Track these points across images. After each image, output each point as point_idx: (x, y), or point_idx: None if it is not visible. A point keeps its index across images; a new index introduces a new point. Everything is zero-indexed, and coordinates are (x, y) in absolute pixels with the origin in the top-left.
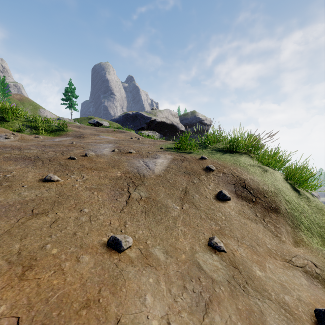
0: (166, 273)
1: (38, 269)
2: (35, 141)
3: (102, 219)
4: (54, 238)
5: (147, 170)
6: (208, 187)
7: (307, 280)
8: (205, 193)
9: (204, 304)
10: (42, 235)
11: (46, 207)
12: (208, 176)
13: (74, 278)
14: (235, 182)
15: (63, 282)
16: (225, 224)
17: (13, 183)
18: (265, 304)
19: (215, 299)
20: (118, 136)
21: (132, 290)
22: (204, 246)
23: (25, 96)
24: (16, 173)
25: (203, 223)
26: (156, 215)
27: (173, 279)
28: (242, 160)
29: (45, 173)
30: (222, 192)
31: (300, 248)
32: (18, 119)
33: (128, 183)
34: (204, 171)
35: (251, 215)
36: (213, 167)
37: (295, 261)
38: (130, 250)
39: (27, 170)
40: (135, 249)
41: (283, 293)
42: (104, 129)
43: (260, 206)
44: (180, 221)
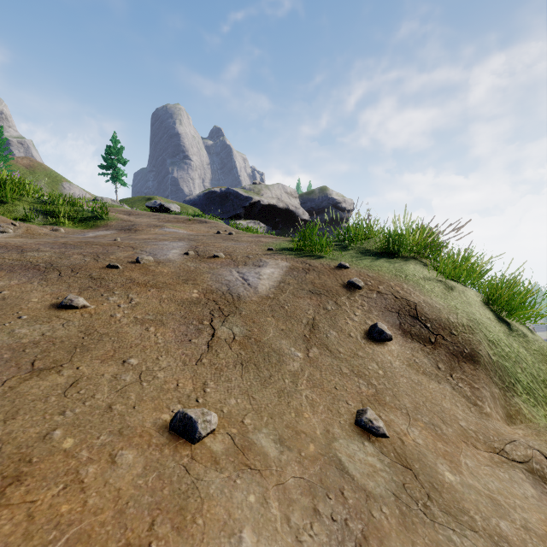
0: (280, 484)
1: (33, 483)
2: (52, 237)
3: (163, 377)
4: (70, 418)
5: (245, 288)
6: (352, 317)
7: (536, 487)
8: (347, 328)
9: (353, 545)
10: (48, 412)
11: (59, 356)
12: (353, 298)
13: (103, 498)
14: (399, 308)
15: (80, 508)
16: (385, 385)
17: (3, 312)
18: (467, 540)
19: (374, 534)
20: (196, 228)
21: (216, 520)
22: (349, 427)
23: (37, 161)
24: (9, 294)
25: (346, 383)
26: (260, 368)
27: (294, 495)
28: (411, 270)
29: (62, 293)
30: (378, 327)
31: (517, 426)
32: (22, 198)
33: (212, 310)
34: (345, 289)
35: (429, 367)
36: (359, 283)
37: (511, 452)
38: (213, 437)
39: (29, 288)
40: (222, 435)
41: (496, 517)
42: (173, 216)
43: (445, 352)
44: (304, 379)
